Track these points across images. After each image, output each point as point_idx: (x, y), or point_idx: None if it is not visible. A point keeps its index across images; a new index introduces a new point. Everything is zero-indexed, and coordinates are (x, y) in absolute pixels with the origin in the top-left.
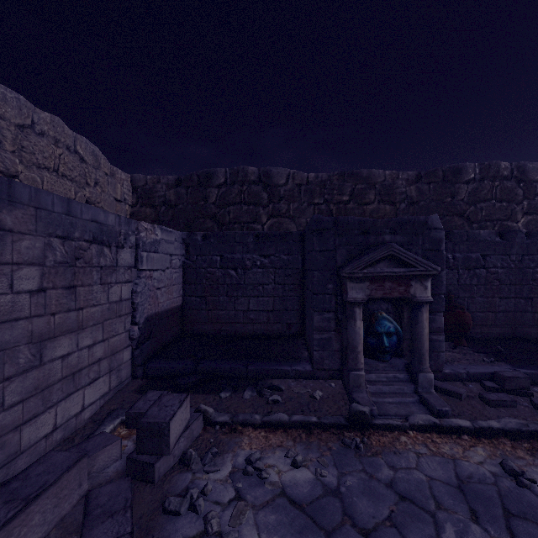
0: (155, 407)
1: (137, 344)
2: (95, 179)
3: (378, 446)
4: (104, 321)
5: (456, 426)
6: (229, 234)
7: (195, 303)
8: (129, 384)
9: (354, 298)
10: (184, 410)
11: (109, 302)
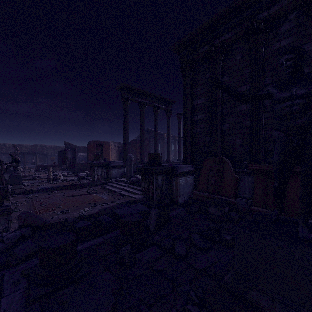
0: None
1: None
2: None
3: None
4: None
5: None
6: None
7: None
8: None
9: None
10: None
11: None
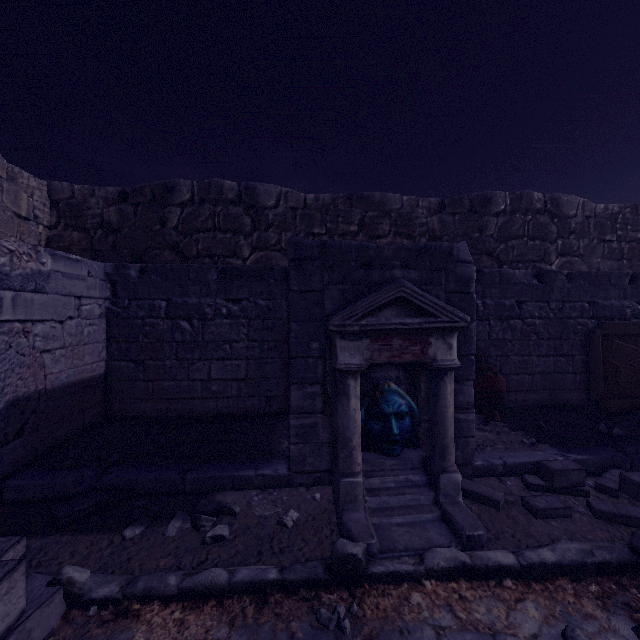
0: None
1: None
2: None
3: (375, 620)
4: None
5: (495, 566)
6: (179, 267)
7: (127, 371)
8: None
9: (346, 363)
10: None
11: None
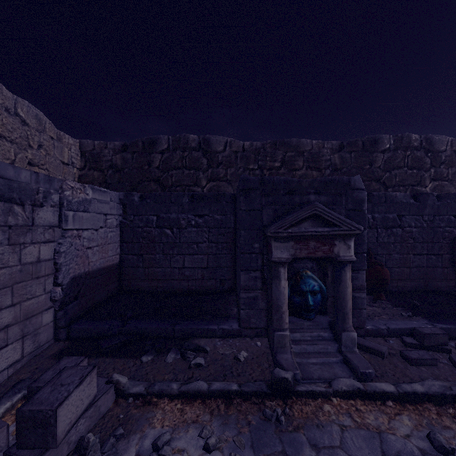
0: (49, 386)
1: (61, 305)
2: (39, 142)
3: (300, 418)
4: (14, 284)
5: (381, 392)
6: (164, 194)
7: (132, 261)
8: (50, 348)
9: (278, 257)
10: (86, 387)
11: (22, 263)
